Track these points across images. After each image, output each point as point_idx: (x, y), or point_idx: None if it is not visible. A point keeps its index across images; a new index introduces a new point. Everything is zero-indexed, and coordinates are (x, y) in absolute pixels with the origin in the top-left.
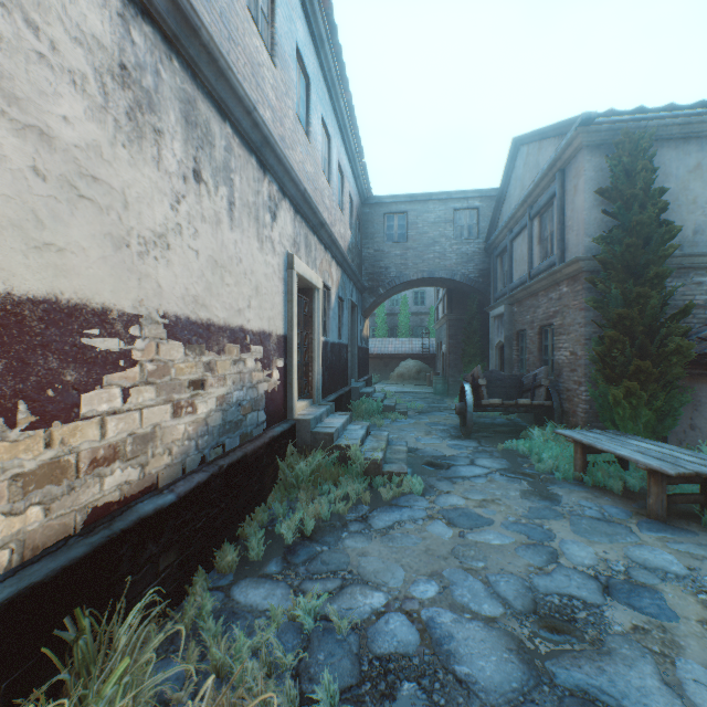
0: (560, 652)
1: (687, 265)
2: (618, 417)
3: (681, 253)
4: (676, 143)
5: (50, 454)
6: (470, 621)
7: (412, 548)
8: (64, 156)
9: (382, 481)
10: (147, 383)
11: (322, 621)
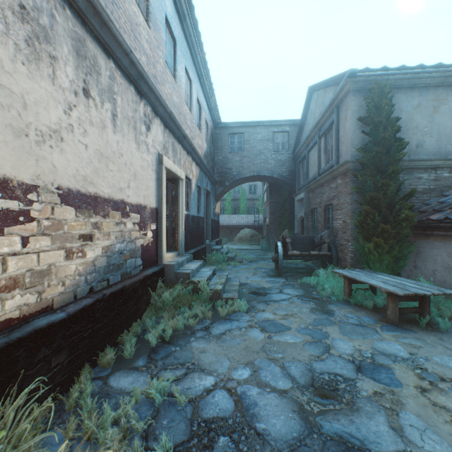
0: (326, 411)
1: (412, 166)
2: (370, 261)
3: (408, 159)
4: (406, 90)
5: None
6: (269, 393)
7: (236, 346)
8: None
9: (221, 304)
10: (43, 234)
11: (169, 397)
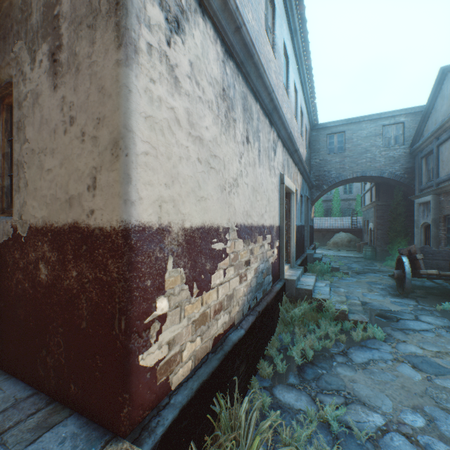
0: None
1: None
2: None
3: None
4: None
5: (202, 309)
6: None
7: (390, 383)
8: (206, 148)
9: (349, 326)
10: (231, 265)
11: (341, 426)
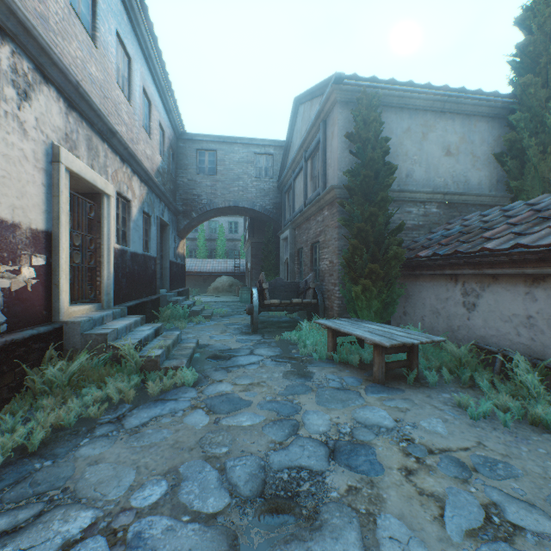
0: (274, 540)
1: (402, 199)
2: (358, 307)
3: (398, 189)
4: (396, 110)
5: None
6: (185, 525)
7: (159, 444)
8: None
9: (157, 377)
10: None
11: None
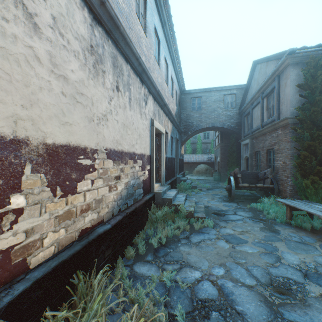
0: (285, 303)
1: None
2: (307, 193)
3: None
4: None
5: (67, 207)
6: (240, 286)
7: (210, 252)
8: (72, 86)
9: (194, 220)
10: (100, 178)
11: (173, 282)
